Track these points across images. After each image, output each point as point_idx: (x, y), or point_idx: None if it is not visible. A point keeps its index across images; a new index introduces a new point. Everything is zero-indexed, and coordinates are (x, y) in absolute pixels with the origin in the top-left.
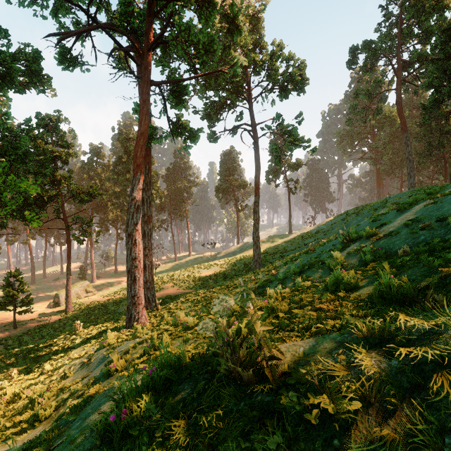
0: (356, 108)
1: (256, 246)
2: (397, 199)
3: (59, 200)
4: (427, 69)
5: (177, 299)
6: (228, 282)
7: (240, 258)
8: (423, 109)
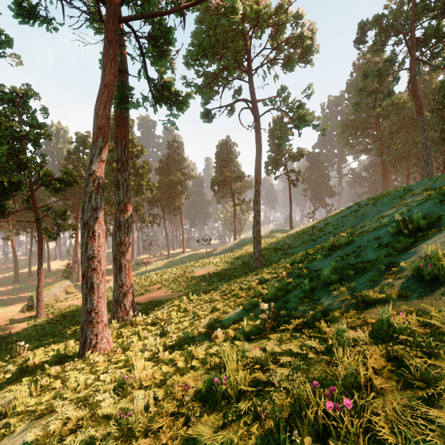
0: (364, 91)
1: (256, 242)
2: (430, 184)
3: (23, 187)
4: (444, 47)
5: (160, 308)
6: (225, 285)
7: (238, 255)
8: (443, 88)
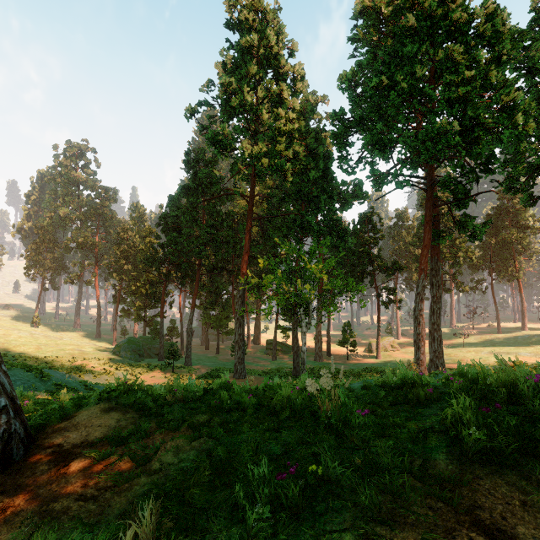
0: None
1: None
2: None
3: (372, 277)
4: None
5: None
6: None
7: None
8: None
